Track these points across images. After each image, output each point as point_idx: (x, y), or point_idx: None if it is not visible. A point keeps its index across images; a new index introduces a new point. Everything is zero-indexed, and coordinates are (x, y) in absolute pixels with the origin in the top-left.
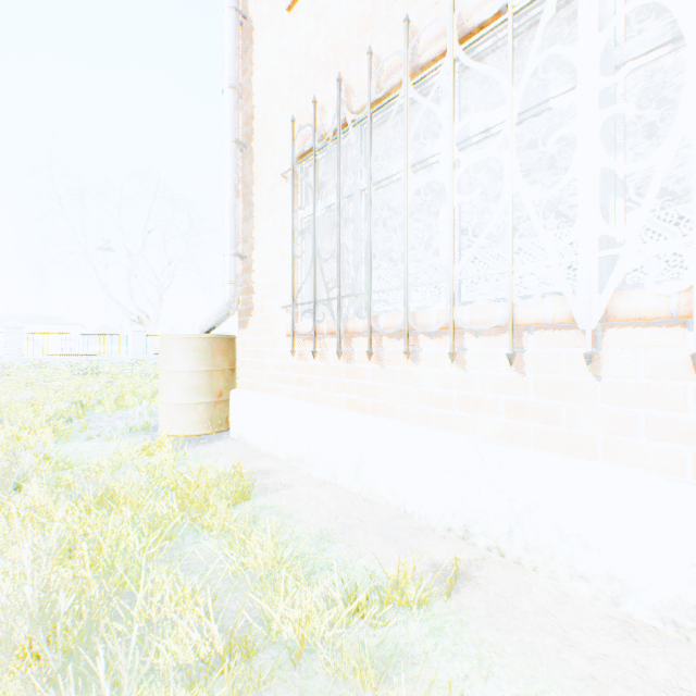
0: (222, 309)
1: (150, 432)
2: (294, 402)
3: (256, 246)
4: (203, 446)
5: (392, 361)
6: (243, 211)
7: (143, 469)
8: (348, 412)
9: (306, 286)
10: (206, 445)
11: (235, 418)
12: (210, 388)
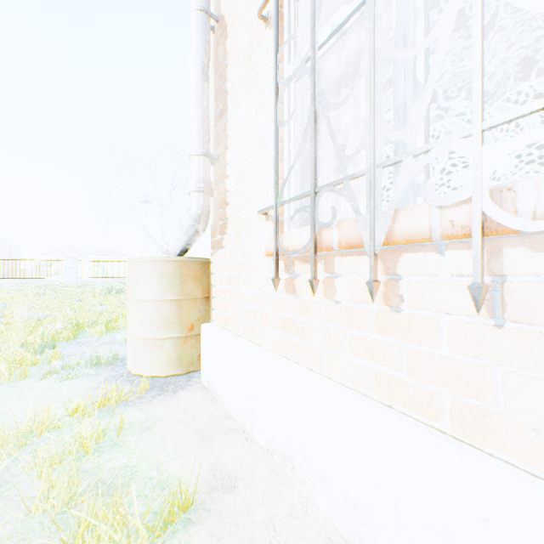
0: (188, 224)
1: (118, 367)
2: (276, 361)
3: (228, 143)
4: (162, 399)
5: (543, 313)
6: (216, 108)
7: (47, 459)
8: (392, 414)
9: (294, 180)
10: (165, 397)
11: (205, 359)
12: (179, 321)
